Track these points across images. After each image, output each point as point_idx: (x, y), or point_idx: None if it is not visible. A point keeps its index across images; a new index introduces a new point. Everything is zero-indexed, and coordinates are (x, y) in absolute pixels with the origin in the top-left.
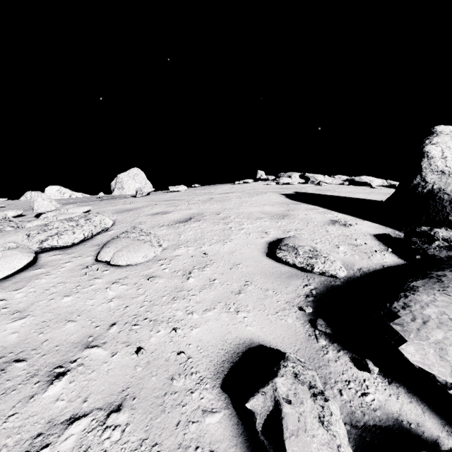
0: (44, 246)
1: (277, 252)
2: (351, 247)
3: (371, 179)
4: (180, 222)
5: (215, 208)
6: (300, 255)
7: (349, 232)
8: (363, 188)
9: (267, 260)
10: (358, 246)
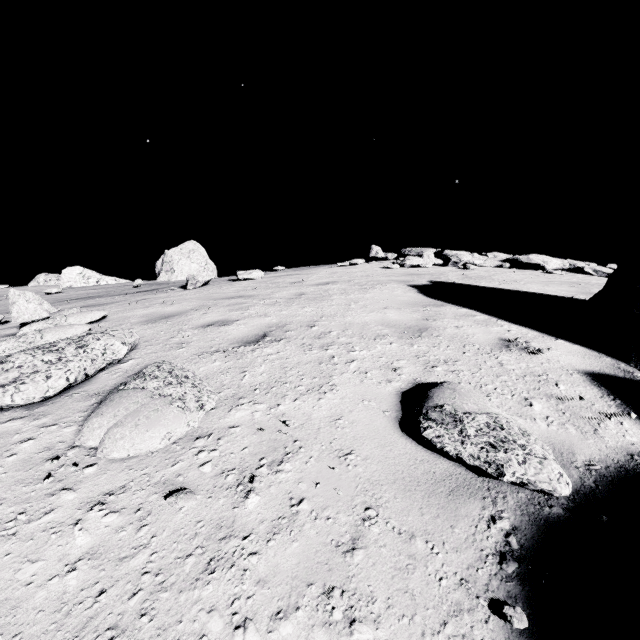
0: None
1: (422, 426)
2: (554, 404)
3: (546, 258)
4: (246, 344)
5: (305, 314)
6: (470, 437)
7: (539, 367)
8: (533, 273)
9: (403, 443)
10: (566, 402)
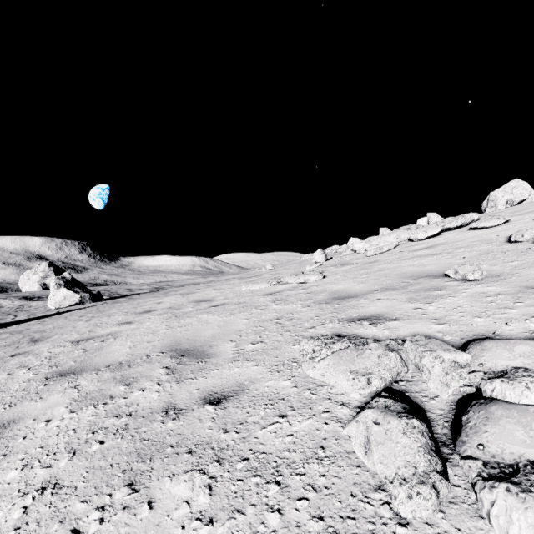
0: (444, 228)
1: None
2: None
3: None
4: (532, 212)
5: None
6: None
7: None
8: None
9: None
10: None
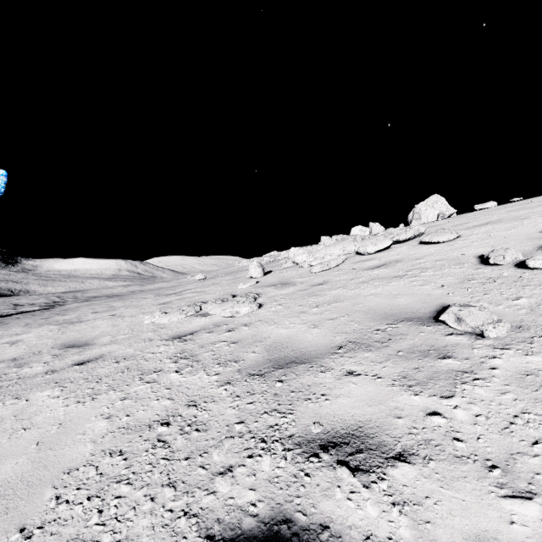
0: (393, 240)
1: None
2: None
3: None
4: (476, 226)
5: (518, 214)
6: None
7: None
8: None
9: (538, 234)
10: None
